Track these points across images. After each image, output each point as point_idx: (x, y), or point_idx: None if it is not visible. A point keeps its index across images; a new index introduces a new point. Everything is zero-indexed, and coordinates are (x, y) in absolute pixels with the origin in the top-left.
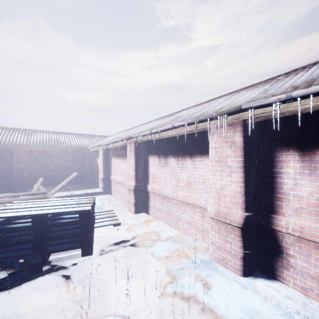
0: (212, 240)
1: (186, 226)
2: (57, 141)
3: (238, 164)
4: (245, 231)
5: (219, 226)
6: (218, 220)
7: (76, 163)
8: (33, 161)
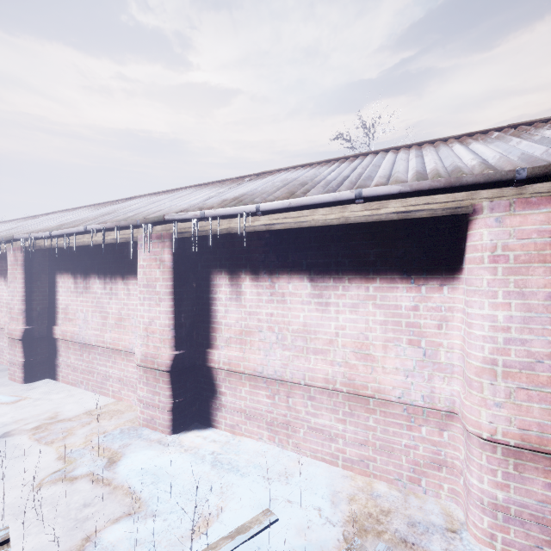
0: (140, 397)
1: (116, 386)
2: None
3: (166, 289)
4: (175, 374)
5: (148, 374)
6: (146, 367)
7: None
8: None
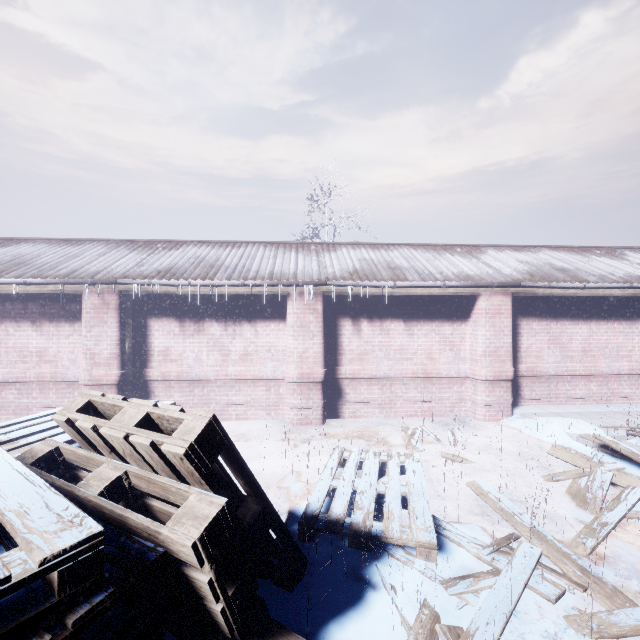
0: (294, 404)
1: (241, 410)
2: None
3: (319, 328)
4: (324, 384)
5: (302, 387)
6: (301, 382)
7: None
8: None
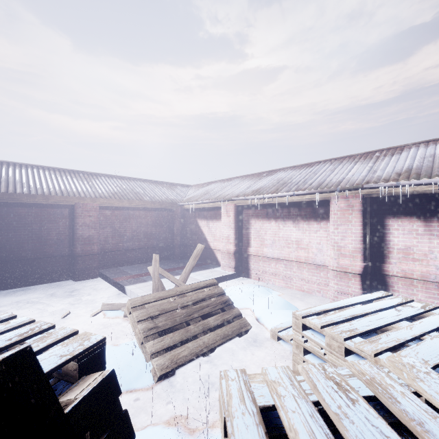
0: None
1: None
2: (133, 192)
3: None
4: None
5: None
6: None
7: (162, 227)
8: (103, 224)
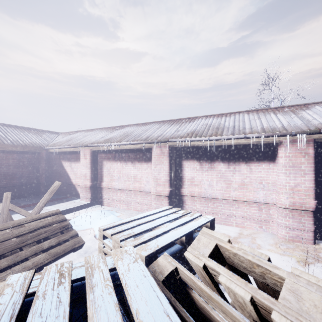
0: (286, 225)
1: (239, 220)
2: None
3: (310, 168)
4: (315, 212)
5: (293, 213)
6: (293, 209)
7: (25, 168)
8: None
